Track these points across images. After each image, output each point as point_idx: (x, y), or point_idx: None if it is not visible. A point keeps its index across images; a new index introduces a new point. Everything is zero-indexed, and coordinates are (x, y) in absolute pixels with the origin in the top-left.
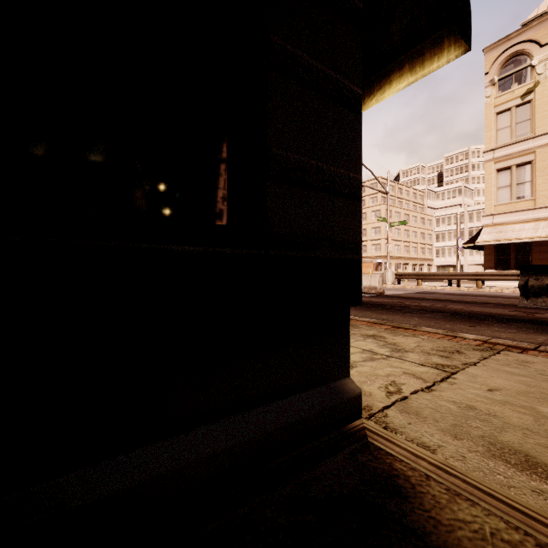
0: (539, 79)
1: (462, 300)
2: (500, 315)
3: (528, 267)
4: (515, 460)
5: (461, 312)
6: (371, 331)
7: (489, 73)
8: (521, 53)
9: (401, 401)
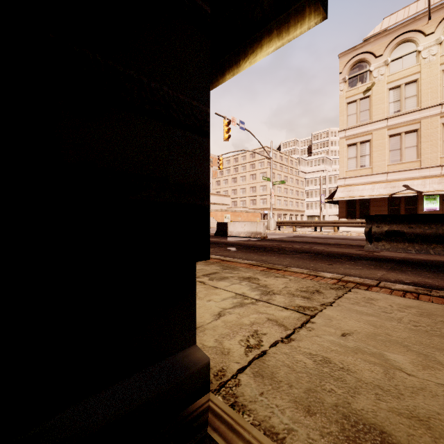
0: (374, 81)
1: (324, 242)
2: (350, 254)
3: (372, 216)
4: (370, 443)
5: (323, 252)
6: (248, 273)
7: (342, 73)
8: (363, 60)
9: (258, 358)
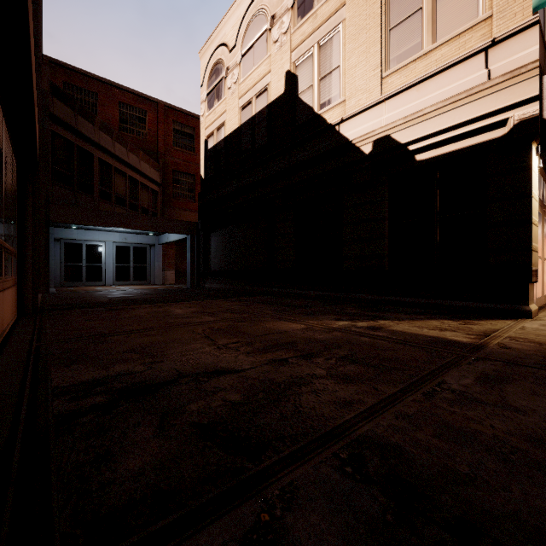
0: None
1: None
2: None
3: None
4: None
5: None
6: None
7: None
8: None
9: None
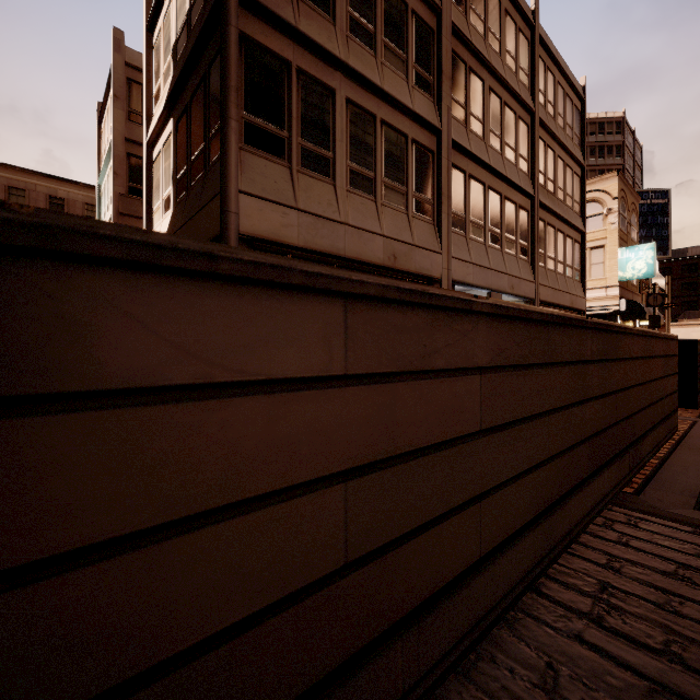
0: None
1: None
2: None
3: None
4: None
5: None
6: None
7: None
8: None
9: None
